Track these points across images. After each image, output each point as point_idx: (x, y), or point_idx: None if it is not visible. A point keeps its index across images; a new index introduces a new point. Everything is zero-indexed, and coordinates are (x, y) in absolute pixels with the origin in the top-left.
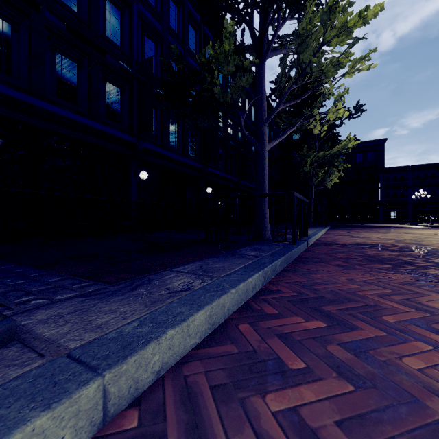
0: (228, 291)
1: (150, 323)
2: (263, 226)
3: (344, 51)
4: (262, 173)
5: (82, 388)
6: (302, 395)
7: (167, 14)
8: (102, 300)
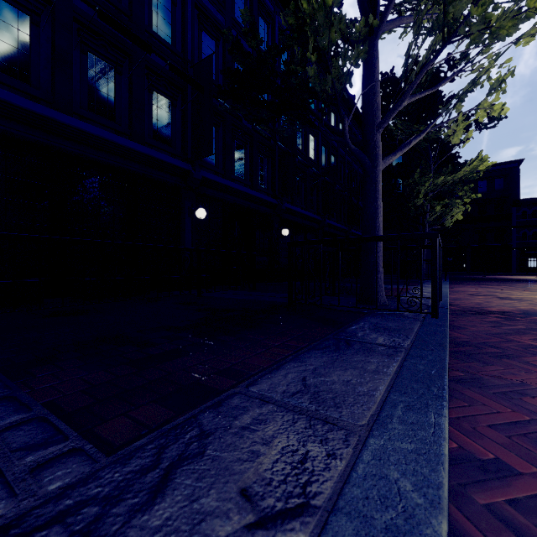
0: (434, 535)
1: None
2: (375, 285)
3: (517, 1)
4: (373, 205)
5: None
6: None
7: (231, 1)
8: None
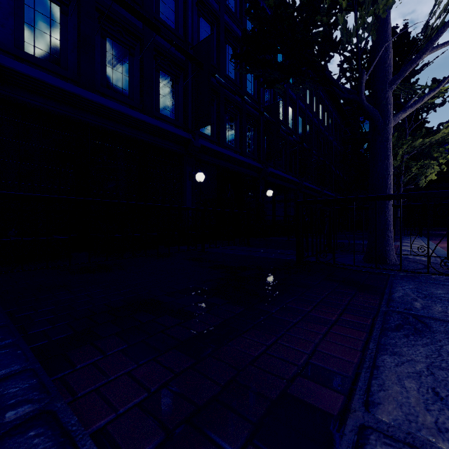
0: None
1: None
2: (386, 244)
3: None
4: (384, 163)
5: None
6: None
7: None
8: None
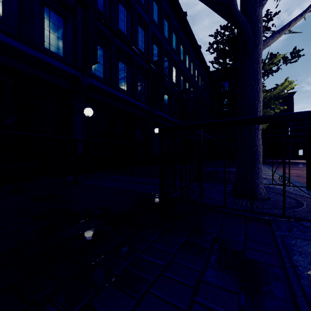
0: None
1: None
2: (256, 176)
3: None
4: (254, 88)
5: None
6: None
7: None
8: None
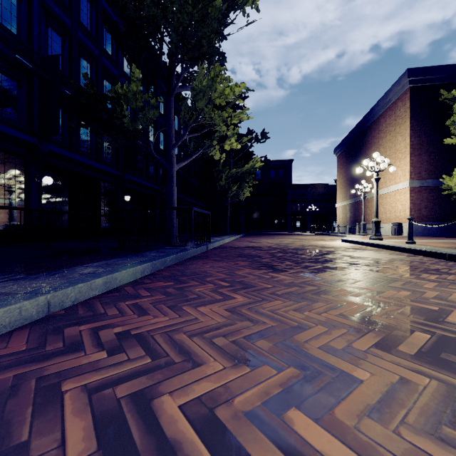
0: (120, 271)
1: (68, 283)
2: (172, 234)
3: (231, 103)
4: (171, 189)
5: (39, 297)
6: (142, 300)
7: (78, 8)
8: (30, 280)
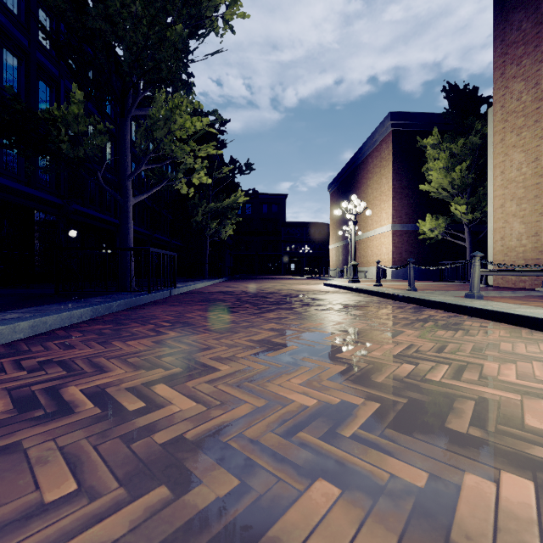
0: (51, 315)
1: None
2: (128, 278)
3: (198, 134)
4: (126, 227)
5: None
6: (72, 340)
7: None
8: None
